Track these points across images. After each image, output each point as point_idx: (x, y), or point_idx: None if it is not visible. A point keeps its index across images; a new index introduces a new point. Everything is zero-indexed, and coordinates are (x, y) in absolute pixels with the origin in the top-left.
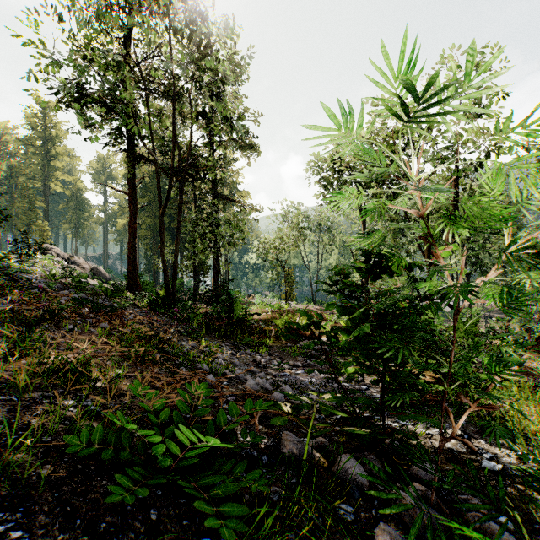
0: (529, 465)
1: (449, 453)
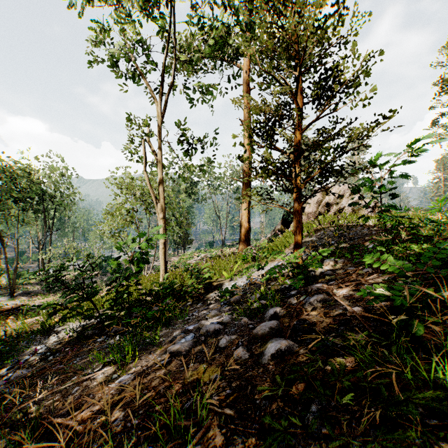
0: (87, 321)
1: (84, 329)
